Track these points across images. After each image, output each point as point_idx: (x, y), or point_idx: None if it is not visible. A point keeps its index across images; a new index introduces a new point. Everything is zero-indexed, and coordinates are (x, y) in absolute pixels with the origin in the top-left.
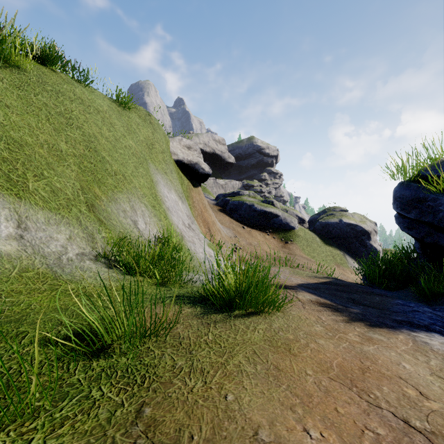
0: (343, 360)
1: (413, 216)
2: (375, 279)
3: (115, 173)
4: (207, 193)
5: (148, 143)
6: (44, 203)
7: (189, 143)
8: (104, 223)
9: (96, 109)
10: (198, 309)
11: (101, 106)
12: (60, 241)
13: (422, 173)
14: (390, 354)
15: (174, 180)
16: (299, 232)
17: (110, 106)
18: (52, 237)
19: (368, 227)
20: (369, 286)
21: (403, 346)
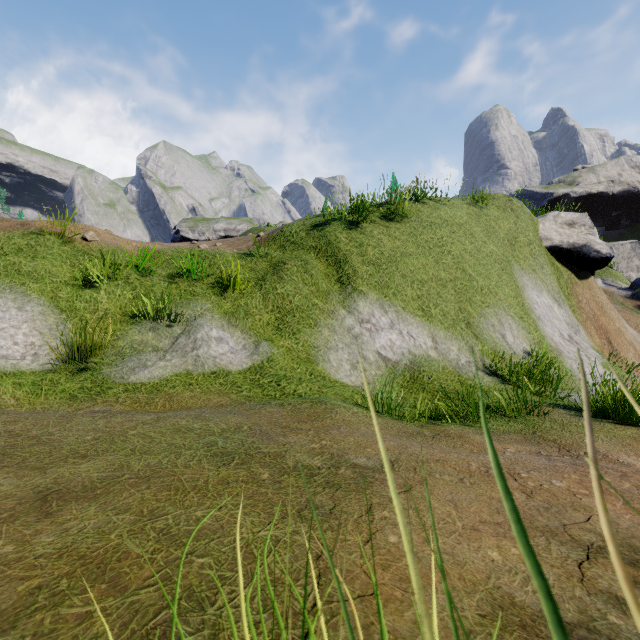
0: None
1: None
2: None
3: (481, 289)
4: (611, 278)
5: (509, 238)
6: (441, 324)
7: (571, 217)
8: (478, 338)
9: (457, 225)
10: (572, 412)
11: (461, 218)
12: (454, 351)
13: None
14: None
15: (546, 276)
16: None
17: (468, 212)
18: (449, 348)
19: None
20: None
21: None
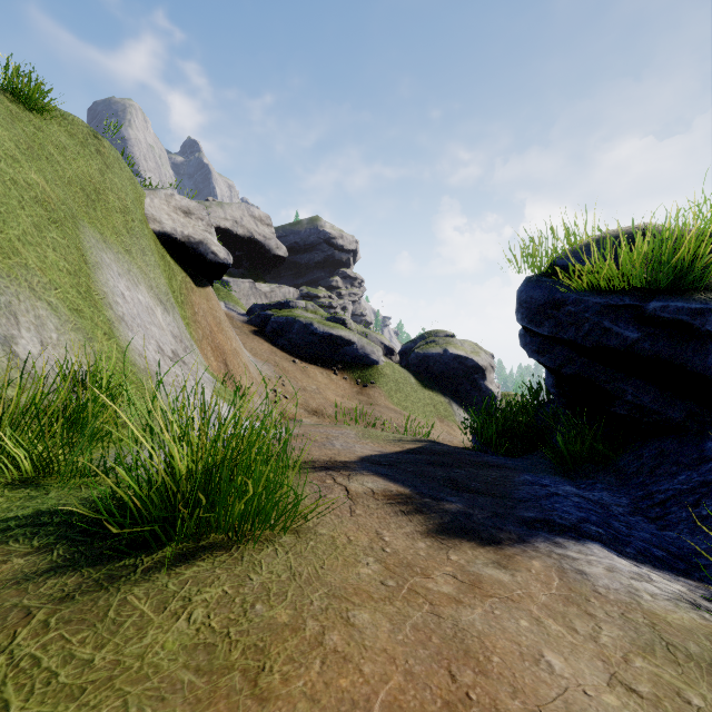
0: (406, 680)
1: (546, 330)
2: (491, 438)
3: None
4: (233, 303)
5: (86, 188)
6: None
7: (188, 204)
8: None
9: None
10: (57, 552)
11: None
12: None
13: (559, 263)
14: (518, 625)
15: (149, 267)
16: (384, 369)
17: None
18: None
19: (482, 361)
20: (482, 452)
21: (542, 591)
